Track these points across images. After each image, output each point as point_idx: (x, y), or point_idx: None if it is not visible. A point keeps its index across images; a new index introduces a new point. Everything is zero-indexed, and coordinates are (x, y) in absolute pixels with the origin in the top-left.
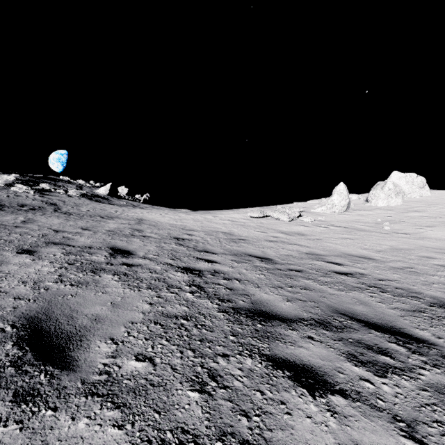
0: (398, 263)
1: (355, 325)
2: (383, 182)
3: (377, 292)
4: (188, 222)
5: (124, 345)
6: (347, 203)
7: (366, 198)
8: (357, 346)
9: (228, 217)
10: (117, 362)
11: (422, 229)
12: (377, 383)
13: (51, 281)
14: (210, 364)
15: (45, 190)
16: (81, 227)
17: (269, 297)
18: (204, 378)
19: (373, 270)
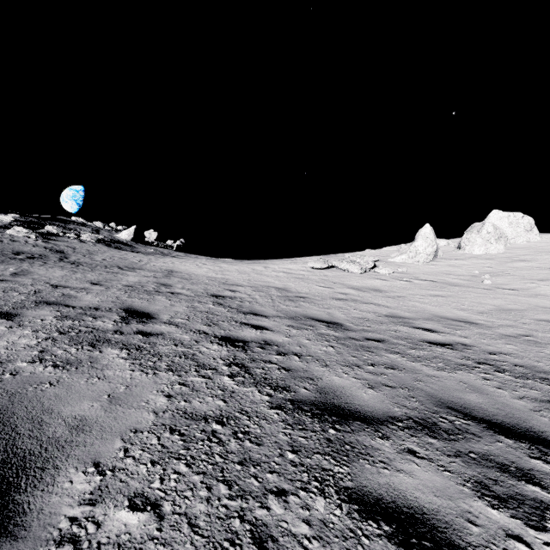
0: (510, 329)
1: (473, 427)
2: (480, 224)
3: (491, 372)
4: (232, 274)
5: (115, 477)
6: (434, 250)
7: (457, 244)
8: (484, 467)
9: (283, 269)
10: (96, 514)
11: (533, 283)
12: (537, 544)
13: (26, 361)
14: (255, 513)
15: (51, 234)
16: (89, 281)
17: (343, 382)
18: (245, 545)
19: (479, 338)
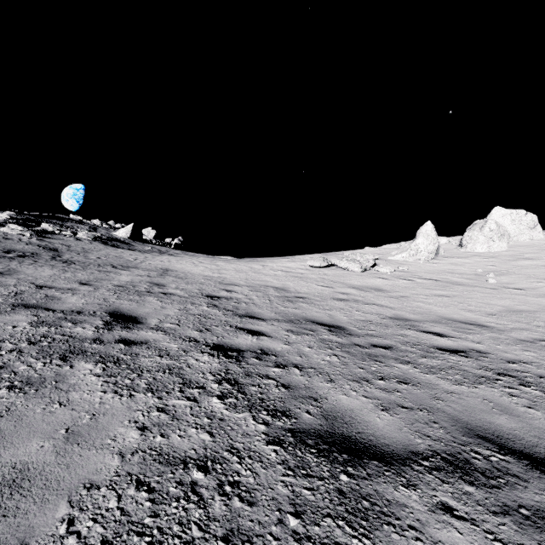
0: (524, 332)
1: (514, 465)
2: (482, 221)
3: (515, 385)
4: (229, 273)
5: None
6: (436, 248)
7: (458, 242)
8: (543, 531)
9: (281, 267)
10: None
11: (540, 282)
12: None
13: None
14: None
15: (47, 231)
16: (79, 281)
17: (352, 403)
18: None
19: (493, 344)
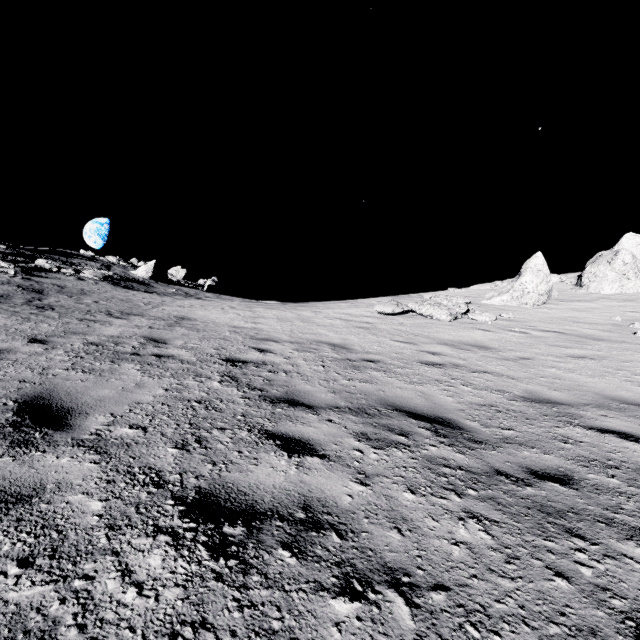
0: None
1: None
2: (610, 252)
3: None
4: (267, 322)
5: None
6: (549, 288)
7: (575, 280)
8: None
9: (339, 314)
10: None
11: None
12: None
13: None
14: None
15: (40, 269)
16: (32, 336)
17: None
18: None
19: None
